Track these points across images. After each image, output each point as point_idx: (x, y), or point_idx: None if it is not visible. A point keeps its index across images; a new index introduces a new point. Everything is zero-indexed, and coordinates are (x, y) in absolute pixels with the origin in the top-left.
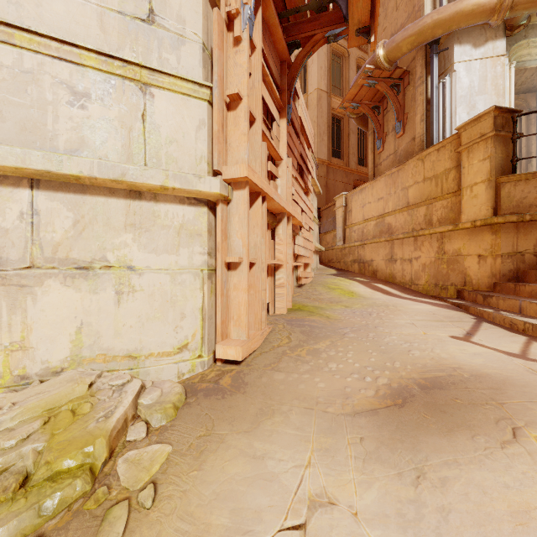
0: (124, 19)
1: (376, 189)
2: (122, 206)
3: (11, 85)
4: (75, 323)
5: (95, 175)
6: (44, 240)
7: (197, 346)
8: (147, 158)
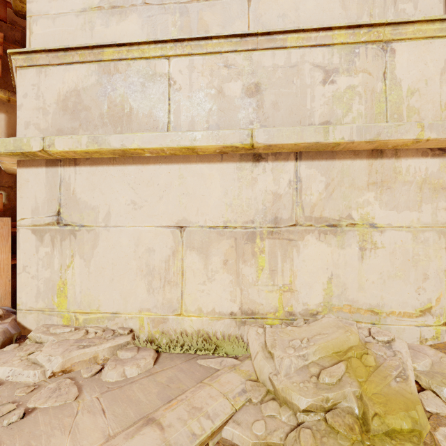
0: None
1: None
2: (365, 166)
3: (283, 80)
4: (326, 274)
5: (353, 139)
6: (304, 202)
7: (442, 312)
8: (387, 115)
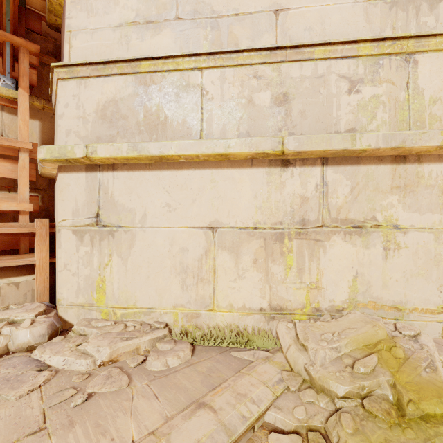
0: (385, 3)
1: None
2: (389, 171)
3: (310, 90)
4: (352, 272)
5: (379, 146)
6: (331, 204)
7: None
8: (410, 123)
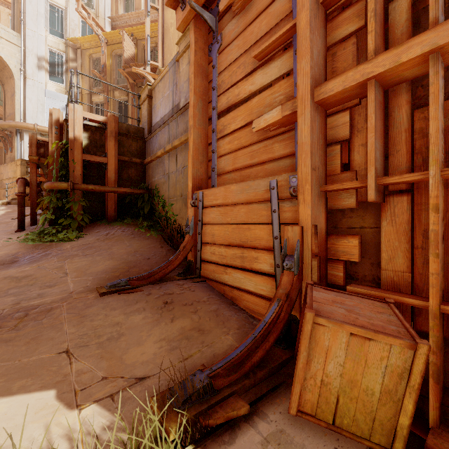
0: None
1: (1, 169)
2: None
3: None
4: None
5: None
6: None
7: None
8: None
